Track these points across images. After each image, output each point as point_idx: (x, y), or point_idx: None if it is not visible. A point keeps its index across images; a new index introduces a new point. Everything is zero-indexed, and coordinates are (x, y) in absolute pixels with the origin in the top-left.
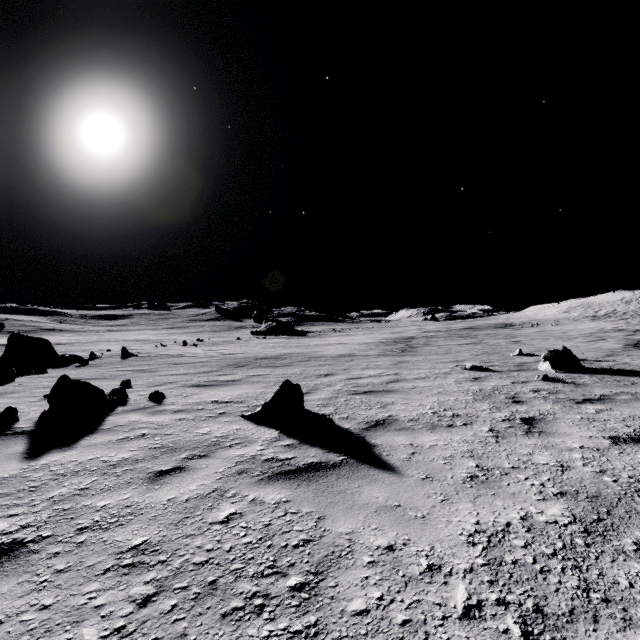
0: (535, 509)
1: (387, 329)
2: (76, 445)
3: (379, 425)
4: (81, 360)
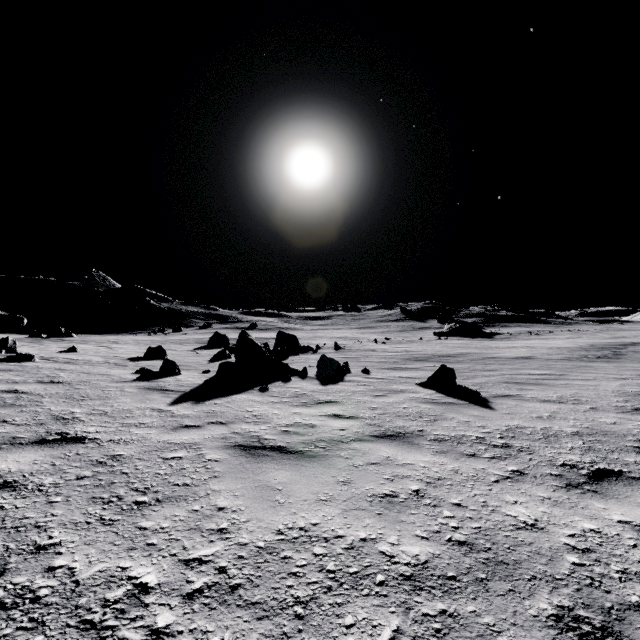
0: (558, 427)
1: (607, 333)
2: (338, 384)
3: (504, 396)
4: (312, 349)
